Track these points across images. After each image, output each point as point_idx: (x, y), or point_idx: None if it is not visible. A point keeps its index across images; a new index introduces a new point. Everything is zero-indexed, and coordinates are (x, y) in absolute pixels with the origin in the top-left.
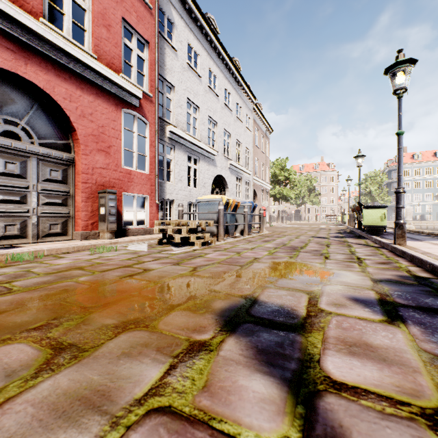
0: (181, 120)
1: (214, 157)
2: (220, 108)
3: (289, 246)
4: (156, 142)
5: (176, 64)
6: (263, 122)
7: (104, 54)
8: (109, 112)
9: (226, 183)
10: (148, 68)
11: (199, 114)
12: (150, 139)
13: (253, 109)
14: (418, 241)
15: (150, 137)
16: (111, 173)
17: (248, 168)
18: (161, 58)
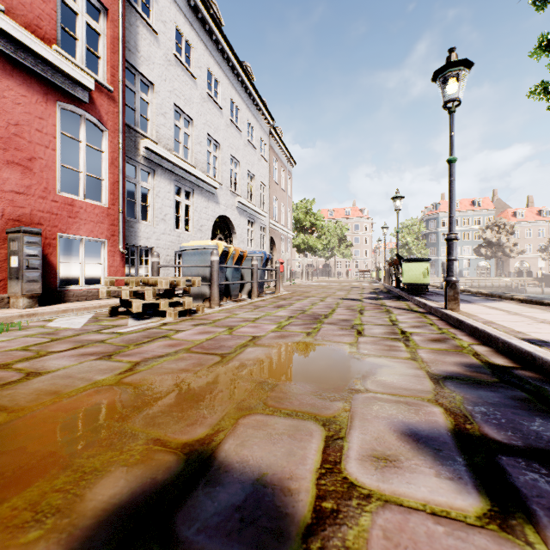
0: (165, 135)
1: (216, 190)
2: (225, 125)
3: (310, 314)
4: (120, 159)
5: (157, 53)
6: (283, 152)
7: (20, 7)
8: (30, 103)
9: (234, 227)
10: (107, 47)
11: (193, 129)
12: (110, 154)
13: (270, 133)
14: (469, 303)
15: (110, 152)
16: (34, 201)
17: (264, 208)
18: (131, 39)
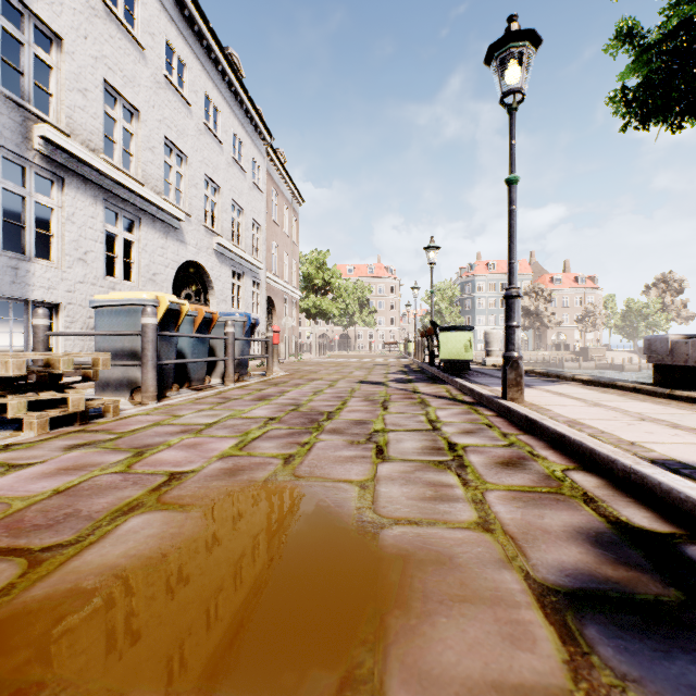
0: (85, 124)
1: (180, 223)
2: (195, 130)
3: (306, 412)
4: None
5: None
6: (286, 183)
7: None
8: None
9: (210, 280)
10: None
11: (140, 126)
12: None
13: (268, 155)
14: (527, 387)
15: None
16: None
17: (258, 256)
18: None
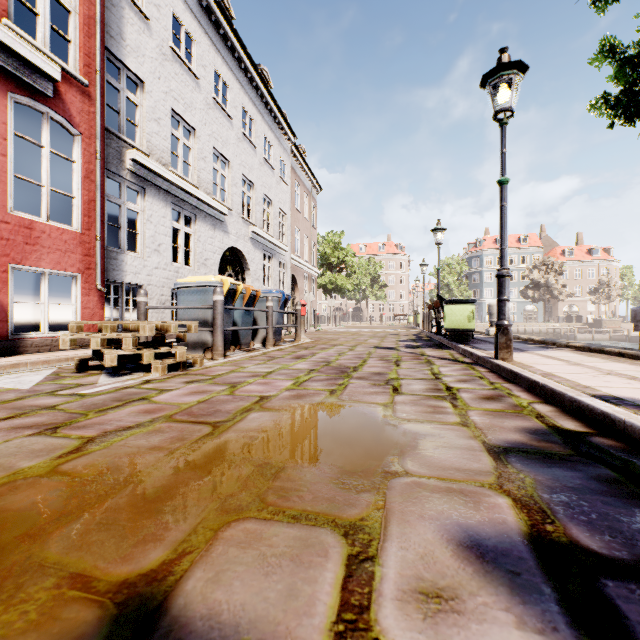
0: (159, 145)
1: (224, 217)
2: (235, 139)
3: (336, 366)
4: (97, 172)
5: (149, 44)
6: (307, 175)
7: None
8: None
9: (247, 262)
10: (80, 28)
11: (195, 141)
12: (85, 166)
13: (292, 151)
14: (522, 352)
15: (85, 163)
16: None
17: (284, 240)
18: (113, 22)
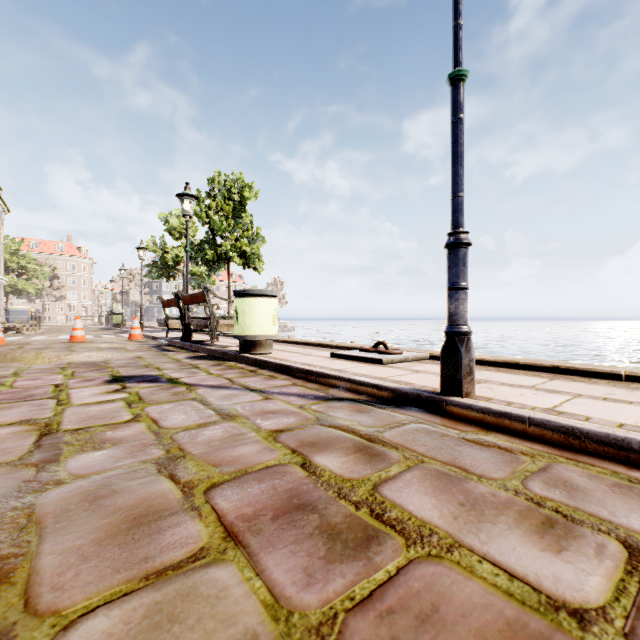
0: None
1: None
2: None
3: None
4: None
5: None
6: None
7: None
8: None
9: None
10: None
11: None
12: None
13: None
14: None
15: None
16: None
17: None
18: None
